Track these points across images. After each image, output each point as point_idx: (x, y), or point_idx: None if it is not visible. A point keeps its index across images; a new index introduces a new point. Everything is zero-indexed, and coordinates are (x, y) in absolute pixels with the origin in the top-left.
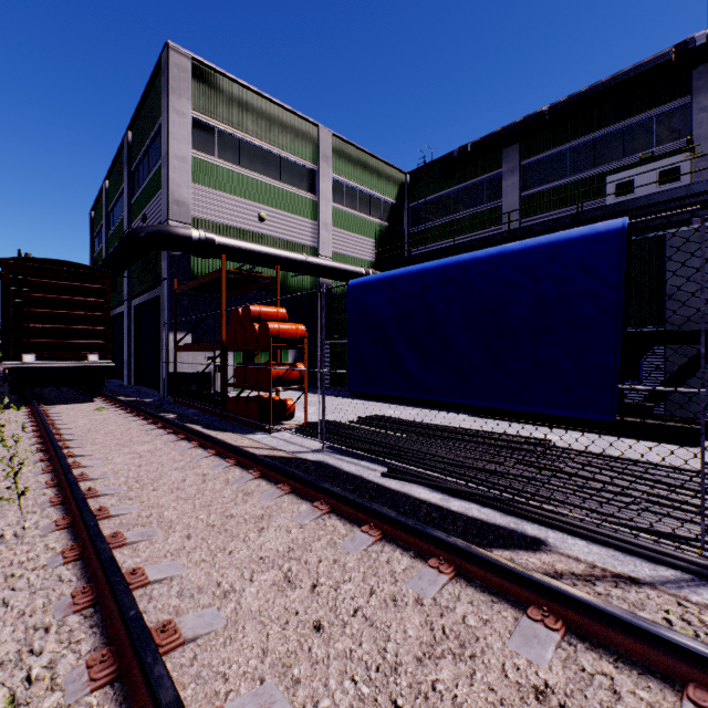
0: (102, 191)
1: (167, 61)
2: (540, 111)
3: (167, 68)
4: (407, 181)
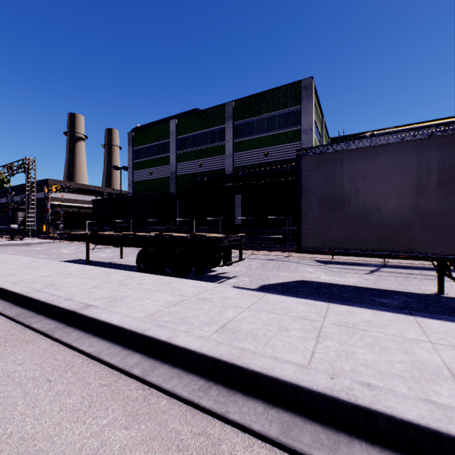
0: (161, 123)
1: (311, 85)
2: (412, 127)
3: (311, 88)
4: (329, 142)
